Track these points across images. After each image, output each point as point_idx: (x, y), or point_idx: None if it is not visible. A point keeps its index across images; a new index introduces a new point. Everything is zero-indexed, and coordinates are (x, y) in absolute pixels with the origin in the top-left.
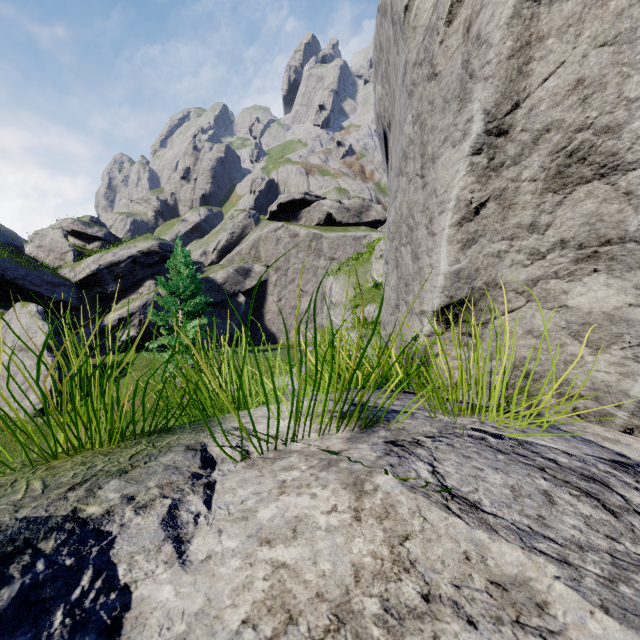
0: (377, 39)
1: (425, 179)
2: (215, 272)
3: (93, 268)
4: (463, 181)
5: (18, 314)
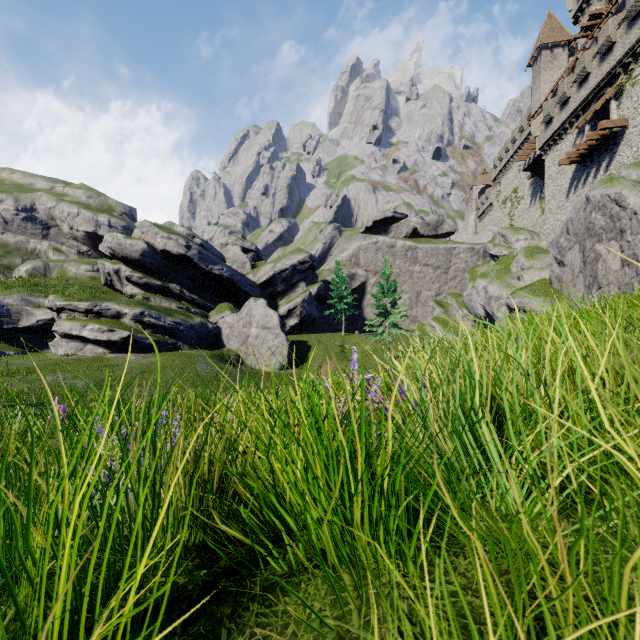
0: (601, 202)
1: None
2: (330, 276)
3: (270, 274)
4: None
5: (255, 305)
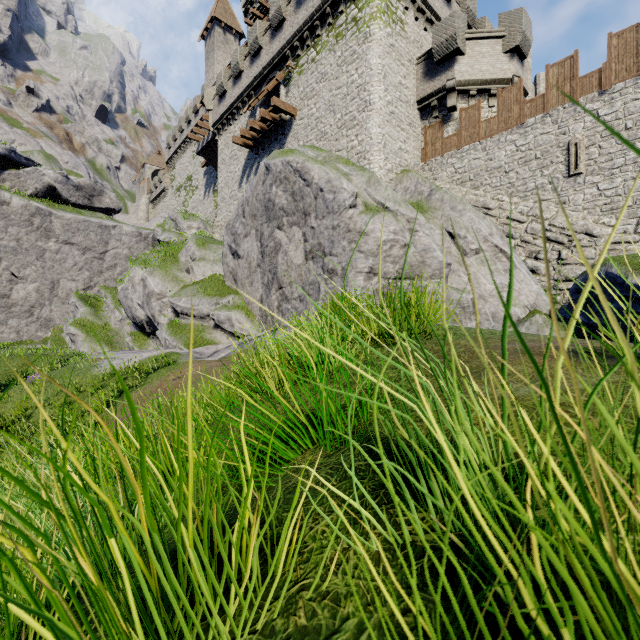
0: (284, 172)
1: (352, 264)
2: None
3: None
4: (366, 270)
5: None
